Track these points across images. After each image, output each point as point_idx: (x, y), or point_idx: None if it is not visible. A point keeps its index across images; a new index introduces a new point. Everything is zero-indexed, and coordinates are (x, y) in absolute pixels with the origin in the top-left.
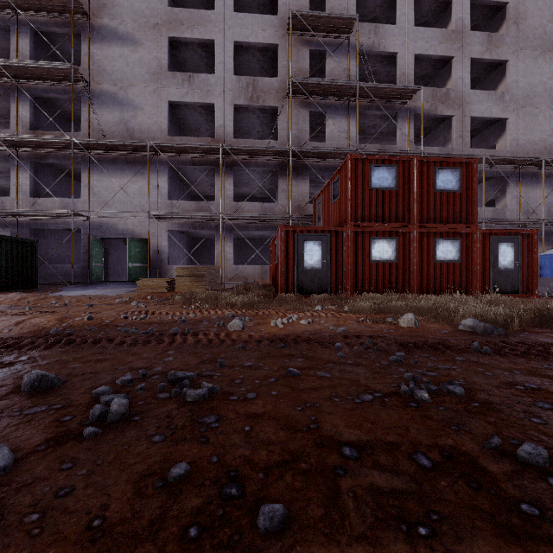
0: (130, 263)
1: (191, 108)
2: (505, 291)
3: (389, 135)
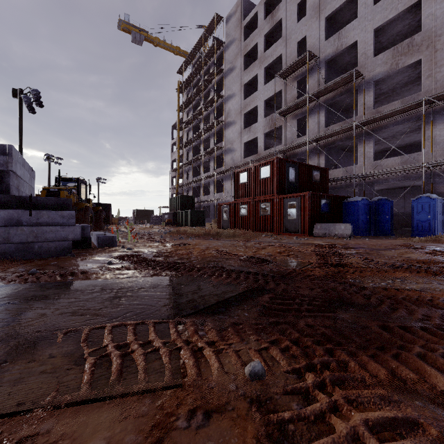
0: None
1: (257, 139)
2: (291, 231)
3: (396, 89)
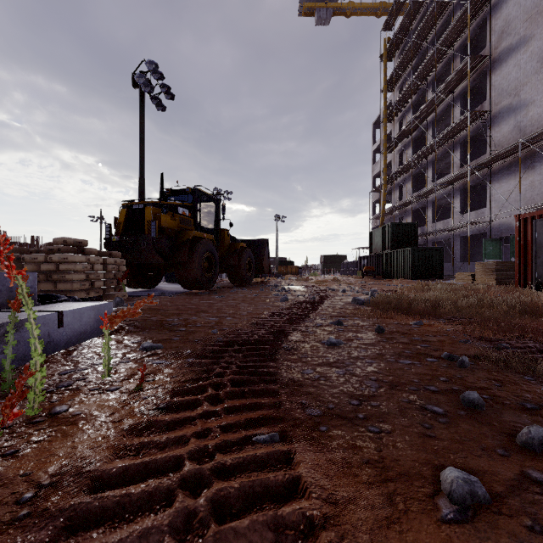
0: (513, 258)
1: None
2: None
3: None
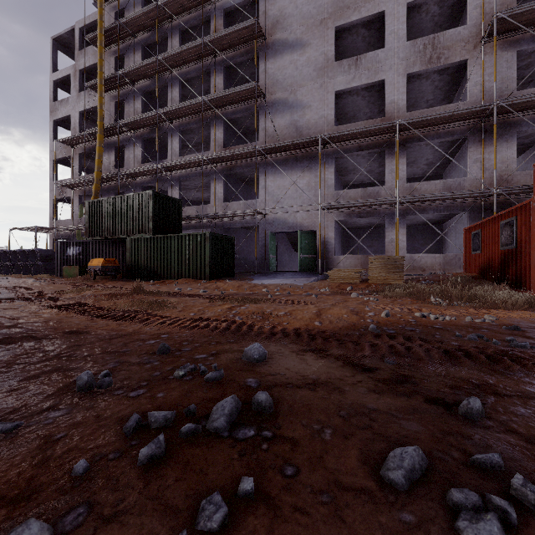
0: (301, 254)
1: (354, 93)
2: None
3: None
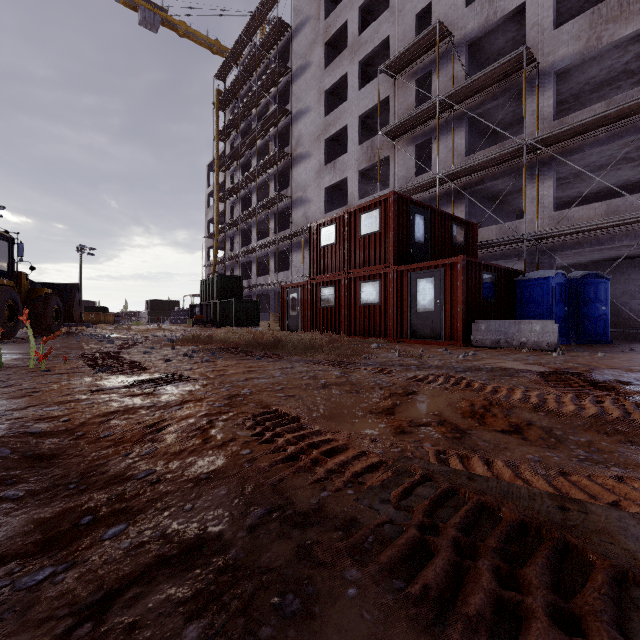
0: None
1: (346, 183)
2: (424, 336)
3: (582, 96)
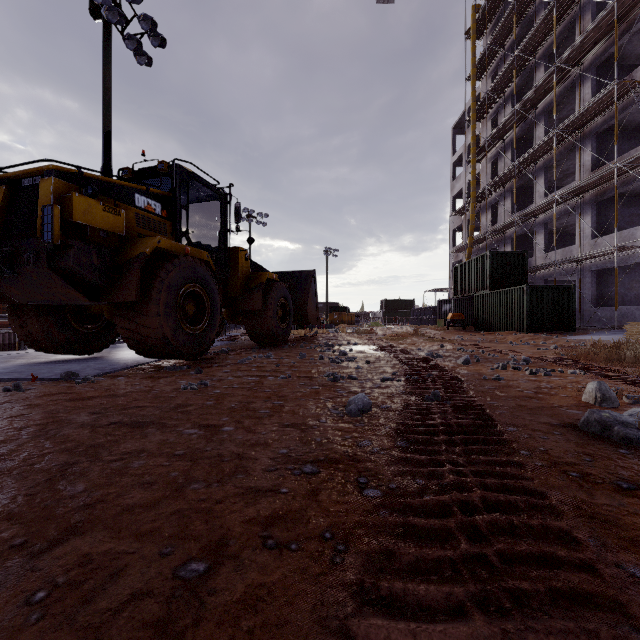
0: None
1: None
2: None
3: None
